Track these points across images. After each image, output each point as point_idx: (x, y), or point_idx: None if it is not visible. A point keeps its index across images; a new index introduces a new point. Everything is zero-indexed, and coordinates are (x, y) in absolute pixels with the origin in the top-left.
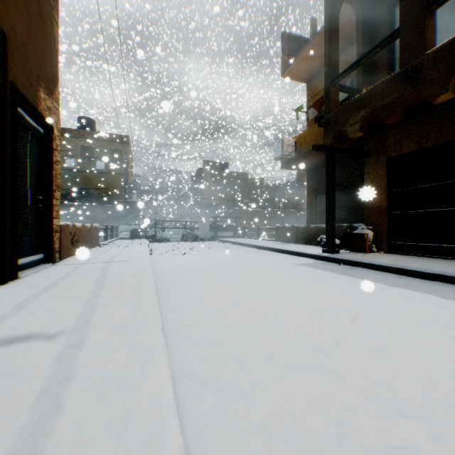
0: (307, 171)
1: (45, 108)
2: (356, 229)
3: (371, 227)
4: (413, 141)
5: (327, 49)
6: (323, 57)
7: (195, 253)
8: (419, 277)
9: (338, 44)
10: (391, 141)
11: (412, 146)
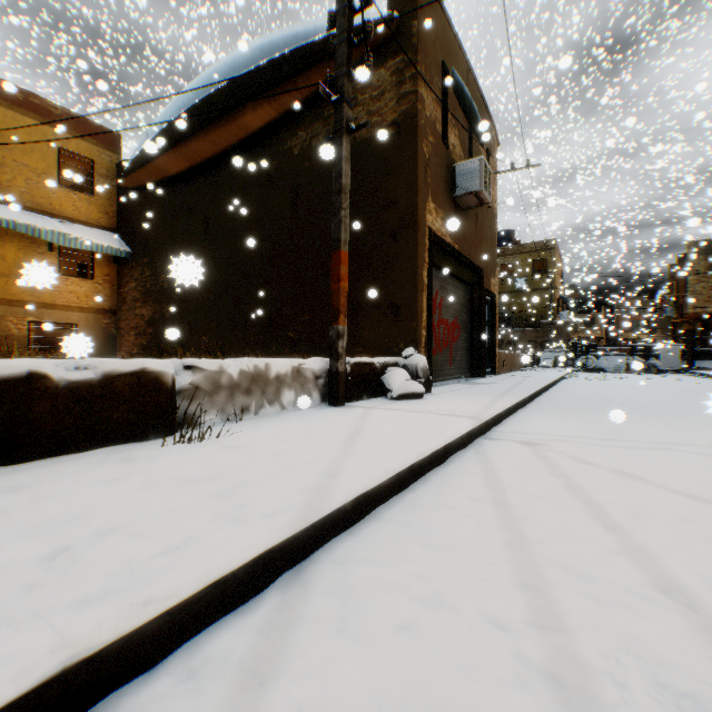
0: None
1: (492, 286)
2: None
3: None
4: None
5: None
6: None
7: (616, 380)
8: None
9: None
10: None
11: None
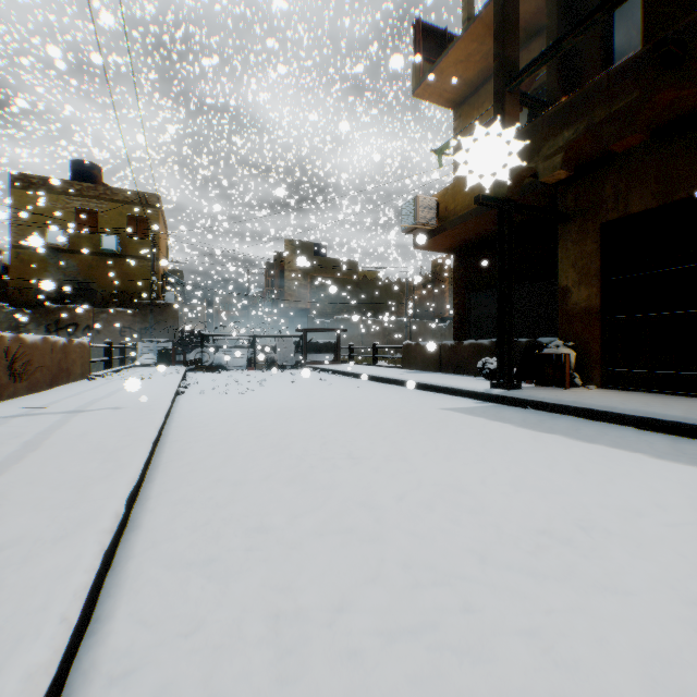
0: (455, 254)
1: None
2: (546, 347)
3: (571, 343)
4: (649, 192)
5: (499, 27)
6: (483, 62)
7: (264, 390)
8: (691, 436)
9: (517, 20)
10: (608, 192)
11: (648, 199)
